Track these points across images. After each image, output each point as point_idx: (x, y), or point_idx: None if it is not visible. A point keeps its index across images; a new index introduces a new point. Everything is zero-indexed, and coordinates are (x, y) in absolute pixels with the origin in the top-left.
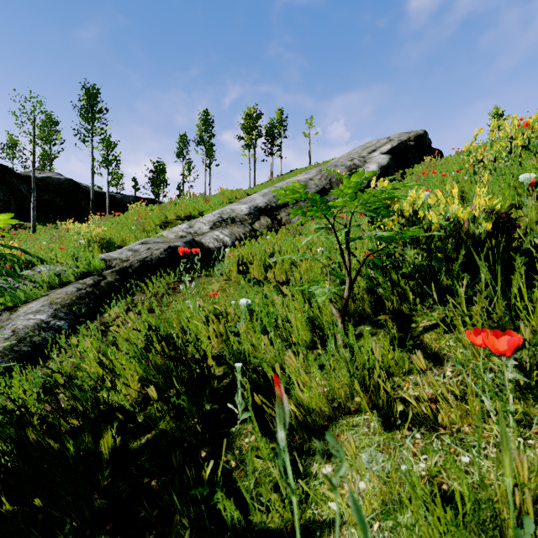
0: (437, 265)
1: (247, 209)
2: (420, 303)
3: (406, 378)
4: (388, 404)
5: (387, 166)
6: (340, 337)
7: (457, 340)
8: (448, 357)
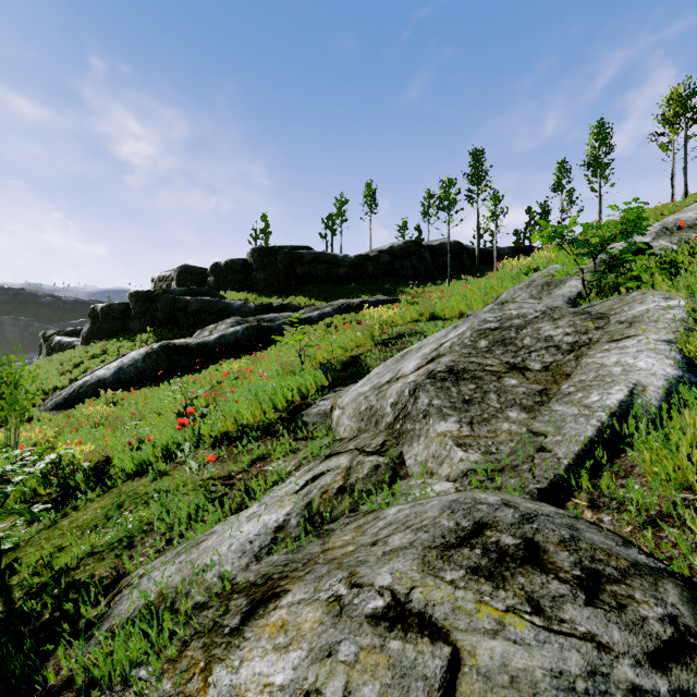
0: None
1: (696, 215)
2: None
3: None
4: None
5: None
6: None
7: None
8: None
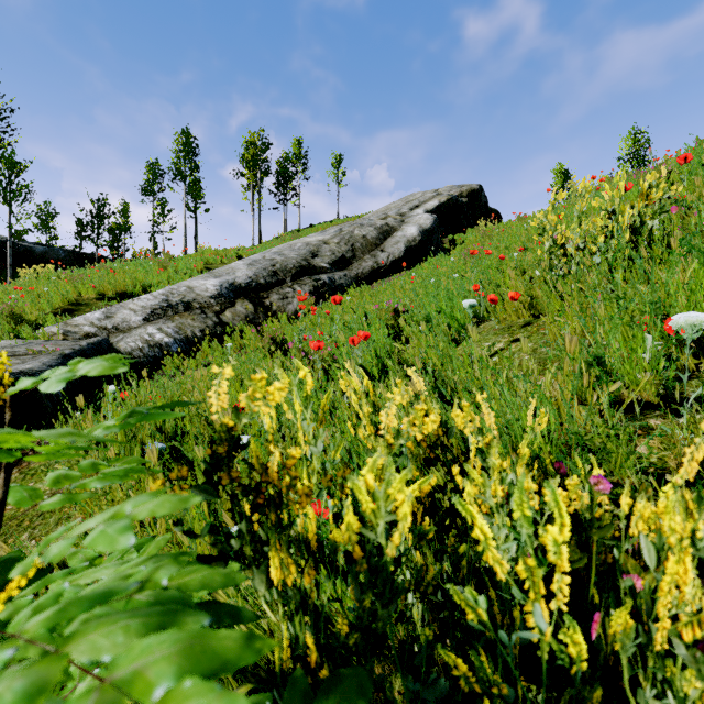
0: None
1: (216, 288)
2: None
3: None
4: None
5: (431, 229)
6: None
7: None
8: None
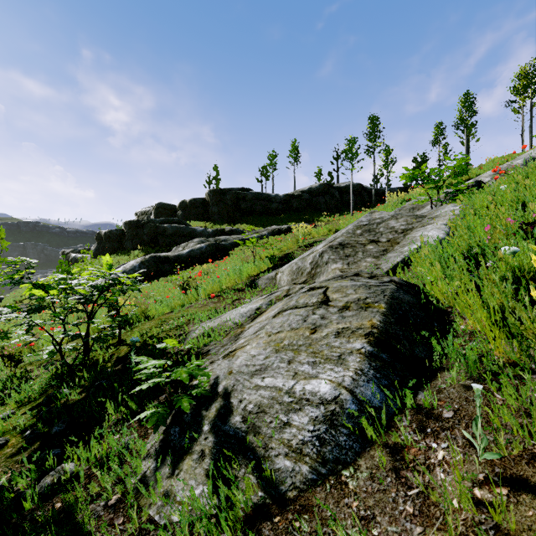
0: None
1: (522, 161)
2: None
3: None
4: None
5: None
6: None
7: None
8: None
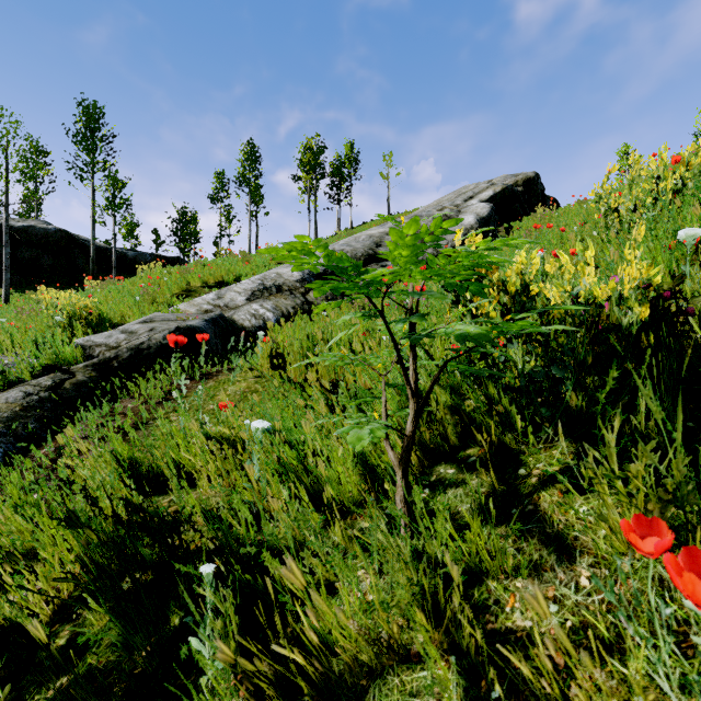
0: (560, 374)
1: (299, 274)
2: (533, 432)
3: (510, 585)
4: (478, 645)
5: (488, 217)
6: (400, 501)
7: (599, 520)
8: (582, 545)
